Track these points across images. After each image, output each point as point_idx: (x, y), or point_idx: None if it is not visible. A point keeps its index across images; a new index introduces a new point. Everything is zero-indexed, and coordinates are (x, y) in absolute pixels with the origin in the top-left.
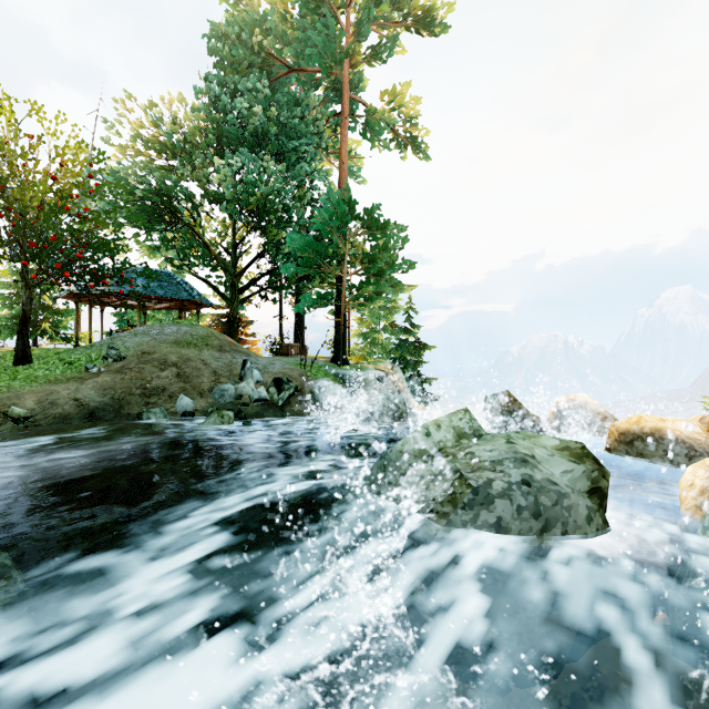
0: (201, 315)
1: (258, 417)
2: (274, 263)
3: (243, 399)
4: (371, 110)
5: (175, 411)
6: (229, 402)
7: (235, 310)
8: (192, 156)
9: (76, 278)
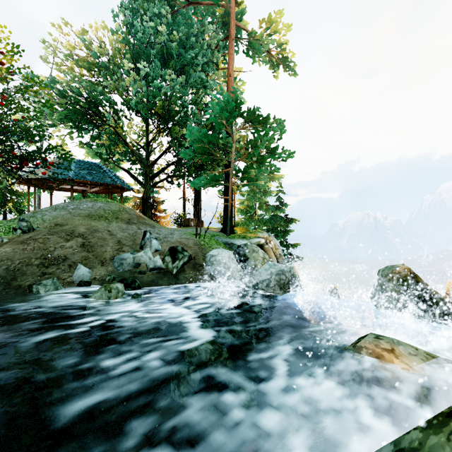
0: (128, 198)
1: (153, 285)
2: (177, 156)
3: (140, 267)
4: (252, 32)
5: (72, 281)
6: (128, 270)
7: (148, 192)
8: (114, 73)
9: (5, 161)
